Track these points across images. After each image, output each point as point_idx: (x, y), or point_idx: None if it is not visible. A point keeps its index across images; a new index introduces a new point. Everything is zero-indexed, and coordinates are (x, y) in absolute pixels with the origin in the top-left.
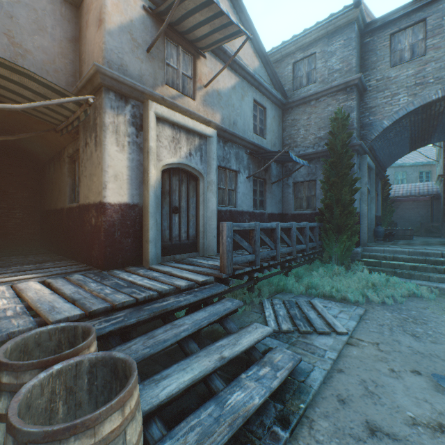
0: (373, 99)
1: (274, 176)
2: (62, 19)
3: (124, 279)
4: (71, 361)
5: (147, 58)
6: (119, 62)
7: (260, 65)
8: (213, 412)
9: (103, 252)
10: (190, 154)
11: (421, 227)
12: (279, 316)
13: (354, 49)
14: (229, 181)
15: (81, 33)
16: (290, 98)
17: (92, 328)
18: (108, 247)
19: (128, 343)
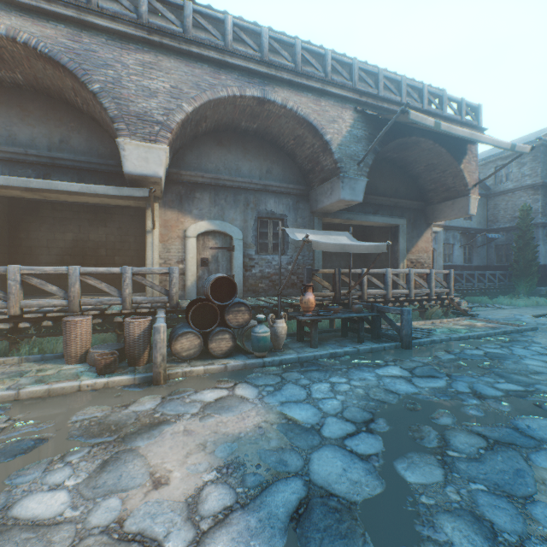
0: None
1: (479, 242)
2: None
3: None
4: None
5: None
6: None
7: None
8: None
9: None
10: None
11: None
12: (474, 305)
13: (539, 163)
14: (448, 250)
15: None
16: (492, 190)
17: None
18: None
19: None
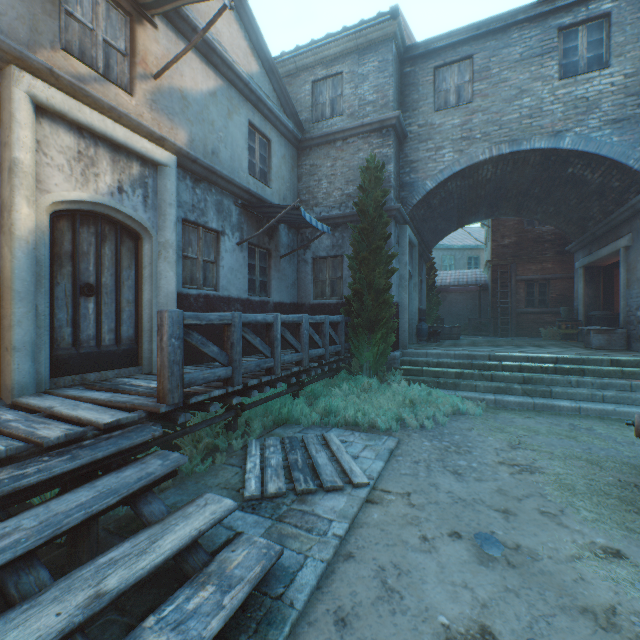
0: (415, 150)
1: (284, 246)
2: None
3: None
4: None
5: None
6: None
7: (261, 71)
8: None
9: None
10: (120, 190)
11: (469, 324)
12: (269, 468)
13: (391, 77)
14: (204, 247)
15: None
16: (309, 133)
17: None
18: None
19: None
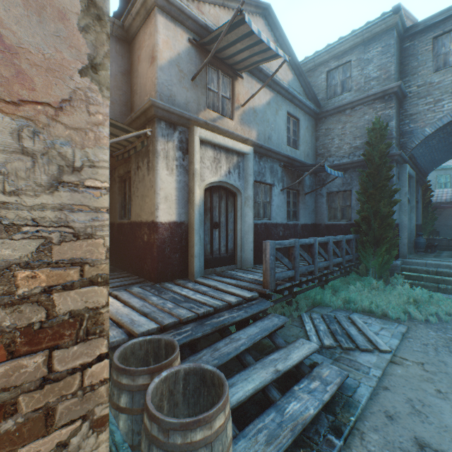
0: (414, 105)
1: (307, 186)
2: (117, 55)
3: (178, 293)
4: (172, 369)
5: (191, 86)
6: (169, 93)
7: (293, 77)
8: (275, 418)
9: (156, 267)
10: (229, 172)
11: None
12: (320, 331)
13: (392, 56)
14: (263, 195)
15: (133, 67)
16: (324, 107)
17: (175, 341)
18: (160, 262)
19: (198, 354)
